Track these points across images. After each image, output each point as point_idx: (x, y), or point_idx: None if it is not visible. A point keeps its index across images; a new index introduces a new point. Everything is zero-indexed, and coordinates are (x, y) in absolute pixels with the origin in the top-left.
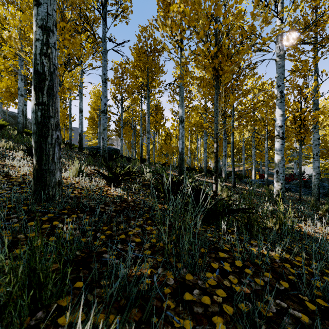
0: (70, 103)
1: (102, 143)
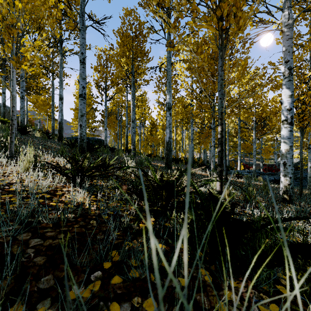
0: (53, 91)
1: (80, 131)
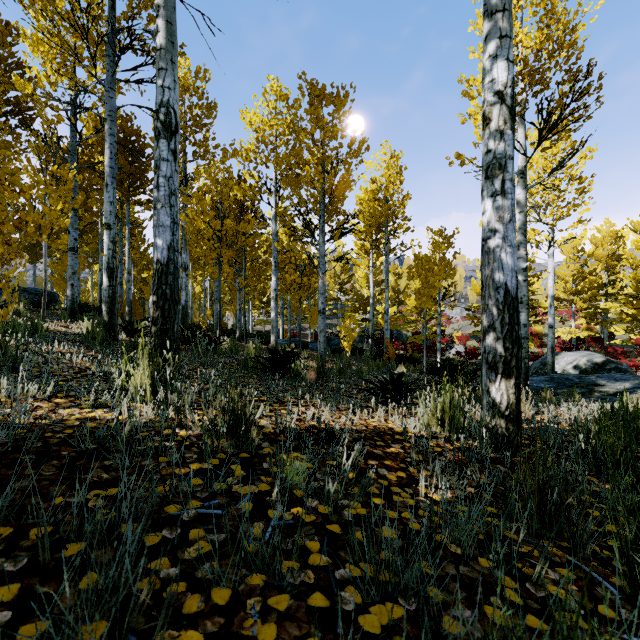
0: None
1: (71, 292)
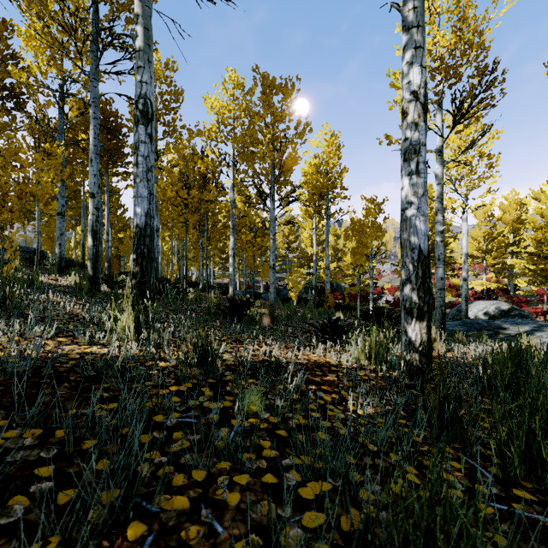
0: None
1: (59, 250)
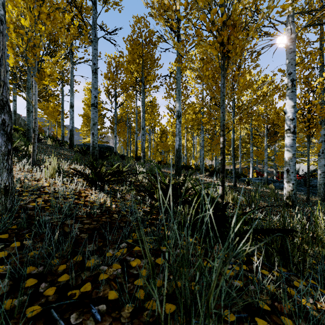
0: (62, 98)
1: (92, 139)
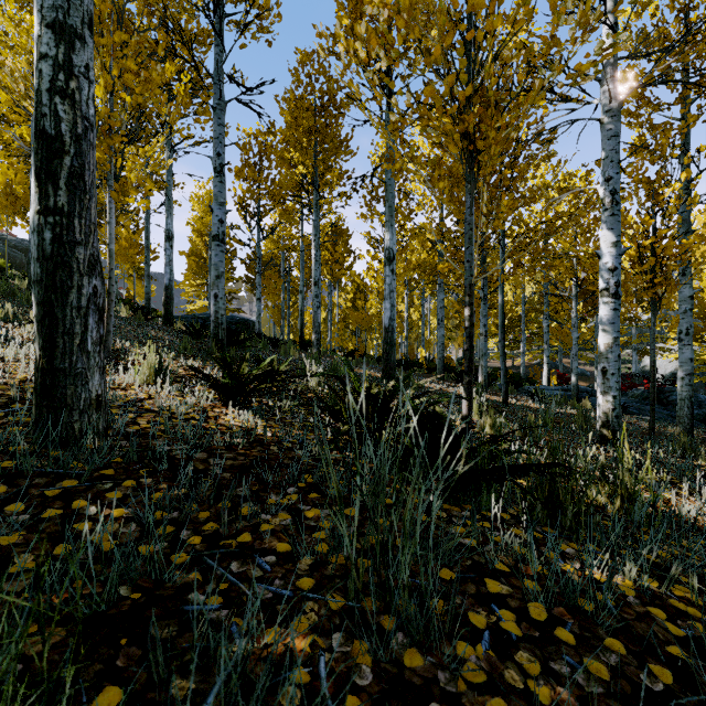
0: (147, 219)
1: (214, 307)
